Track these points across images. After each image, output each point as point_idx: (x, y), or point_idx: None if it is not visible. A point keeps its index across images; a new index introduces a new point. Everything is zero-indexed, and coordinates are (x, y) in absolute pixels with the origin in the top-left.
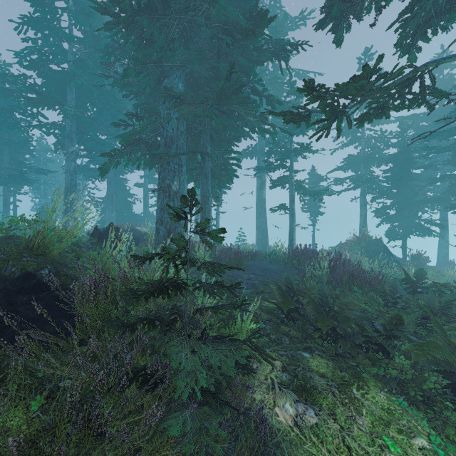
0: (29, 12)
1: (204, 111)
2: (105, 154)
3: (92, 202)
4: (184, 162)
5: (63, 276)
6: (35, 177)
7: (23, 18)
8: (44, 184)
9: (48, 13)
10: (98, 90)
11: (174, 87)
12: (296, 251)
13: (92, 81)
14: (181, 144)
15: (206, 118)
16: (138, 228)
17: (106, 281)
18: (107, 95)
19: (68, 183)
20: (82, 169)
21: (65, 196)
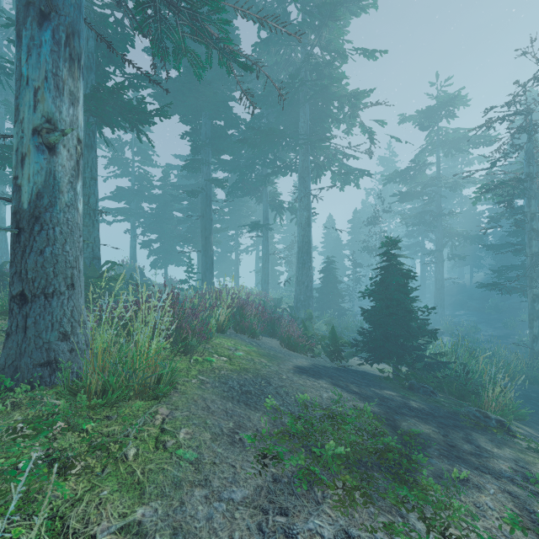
0: None
1: None
2: None
3: None
4: None
5: None
6: None
7: None
8: None
9: None
10: None
11: None
12: None
13: None
14: None
15: None
16: None
17: None
18: None
19: None
20: None
21: None
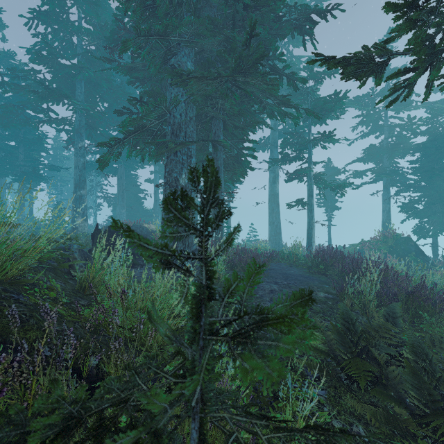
0: (38, 5)
1: (217, 91)
2: (103, 143)
3: (69, 201)
4: (193, 152)
5: (5, 318)
6: (52, 174)
7: (33, 12)
8: (60, 181)
9: (56, 5)
10: (107, 84)
11: (182, 66)
12: (322, 254)
13: (102, 75)
14: (190, 131)
15: (218, 100)
16: (146, 225)
17: (78, 317)
18: (116, 89)
19: (77, 179)
20: (94, 166)
21: (74, 192)
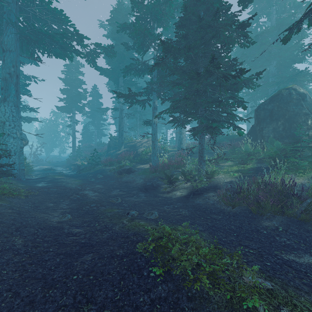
0: None
1: None
2: None
3: None
4: None
5: None
6: None
7: None
8: None
9: None
10: None
11: None
12: None
13: None
14: None
15: None
16: None
17: None
18: None
19: None
20: None
21: None
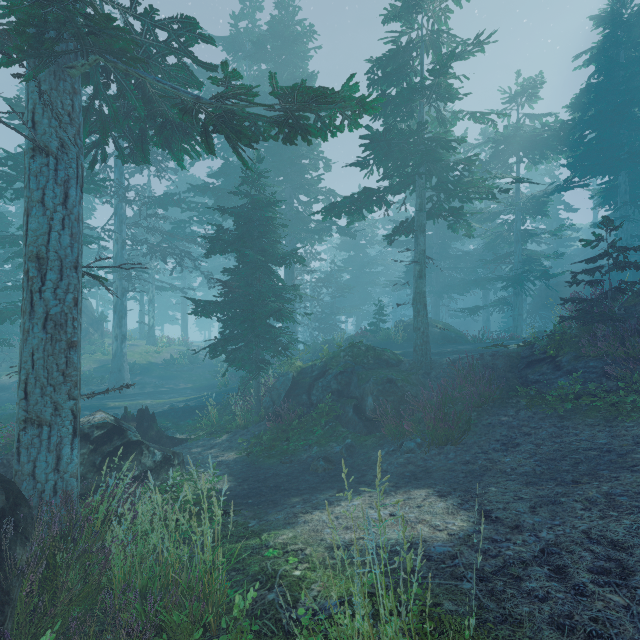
0: None
1: None
2: None
3: None
4: None
5: None
6: None
7: None
8: None
9: None
10: None
11: None
12: None
13: None
14: None
15: None
16: None
17: None
18: None
19: None
20: None
21: None
